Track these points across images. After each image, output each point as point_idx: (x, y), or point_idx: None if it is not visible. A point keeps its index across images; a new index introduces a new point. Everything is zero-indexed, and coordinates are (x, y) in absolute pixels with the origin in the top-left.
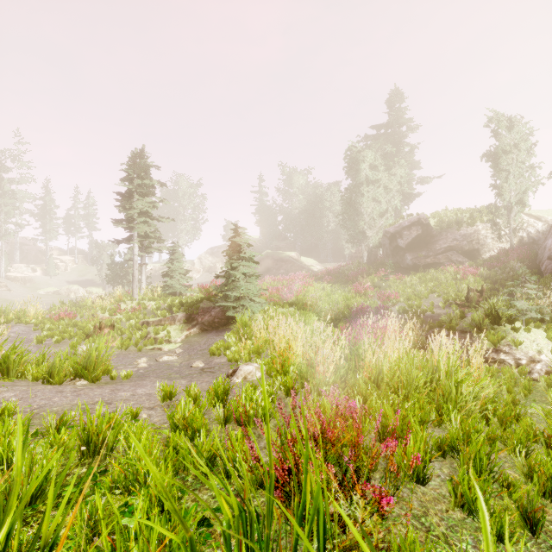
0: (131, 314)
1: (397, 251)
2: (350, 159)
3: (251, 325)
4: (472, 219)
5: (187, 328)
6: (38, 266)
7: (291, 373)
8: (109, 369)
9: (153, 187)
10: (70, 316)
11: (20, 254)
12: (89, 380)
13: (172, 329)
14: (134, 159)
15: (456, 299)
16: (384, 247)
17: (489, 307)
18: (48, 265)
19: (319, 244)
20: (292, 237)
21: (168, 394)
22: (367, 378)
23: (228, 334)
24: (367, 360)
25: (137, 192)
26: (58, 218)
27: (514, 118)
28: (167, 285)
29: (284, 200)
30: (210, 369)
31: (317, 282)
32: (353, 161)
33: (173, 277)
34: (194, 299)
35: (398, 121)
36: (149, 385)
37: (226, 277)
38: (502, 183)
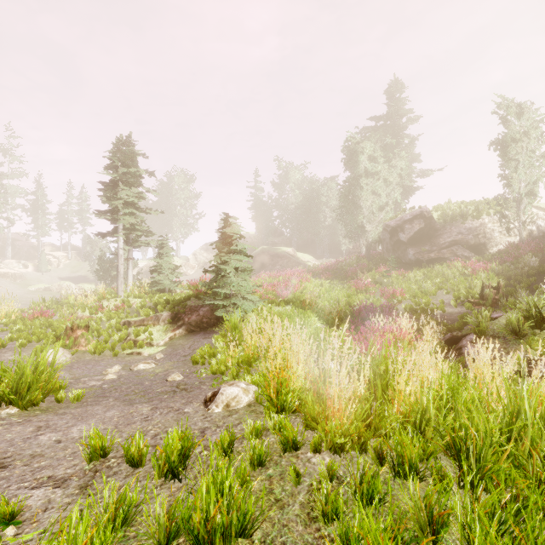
0: (113, 313)
1: (398, 246)
2: (349, 150)
3: (242, 327)
4: (477, 212)
5: (172, 329)
6: (30, 262)
7: (289, 401)
8: (61, 386)
9: (141, 177)
10: (45, 315)
11: (12, 250)
12: (20, 407)
13: (155, 331)
14: (119, 146)
15: (468, 297)
16: (384, 241)
17: (527, 307)
18: (40, 261)
19: (316, 240)
20: (288, 233)
21: (98, 450)
22: (398, 411)
23: (215, 337)
24: (400, 387)
25: (122, 181)
26: (50, 213)
27: (524, 104)
28: (155, 281)
29: (280, 195)
30: (188, 385)
31: (315, 278)
32: (351, 154)
33: (162, 272)
34: (182, 297)
35: (397, 112)
36: (98, 414)
37: (216, 272)
38: (511, 173)
